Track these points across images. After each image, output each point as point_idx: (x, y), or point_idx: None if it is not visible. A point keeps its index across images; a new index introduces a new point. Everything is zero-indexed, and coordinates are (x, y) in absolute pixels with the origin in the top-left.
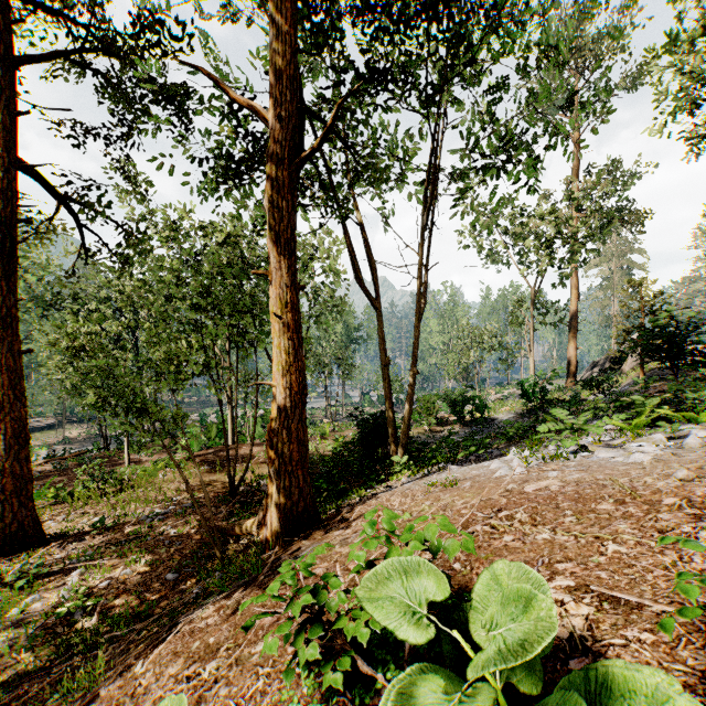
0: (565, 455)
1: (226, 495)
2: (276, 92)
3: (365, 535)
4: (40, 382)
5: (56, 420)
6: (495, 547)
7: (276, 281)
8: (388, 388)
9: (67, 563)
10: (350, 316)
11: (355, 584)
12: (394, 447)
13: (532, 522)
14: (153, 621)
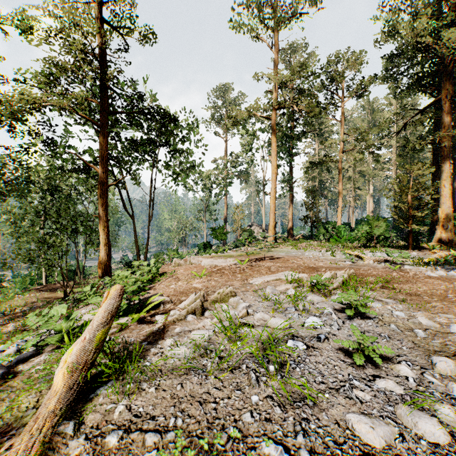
0: None
1: (62, 299)
2: (102, 164)
3: None
4: None
5: None
6: None
7: (102, 219)
8: (138, 250)
9: (1, 324)
10: None
11: None
12: None
13: None
14: None
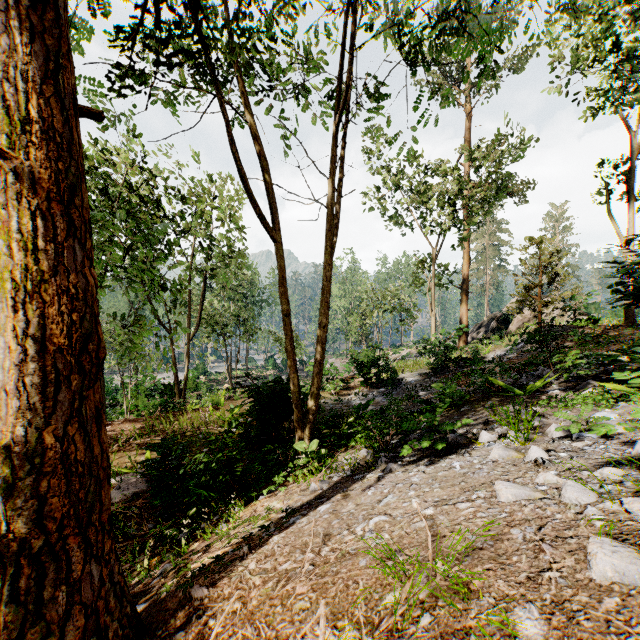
0: None
1: None
2: None
3: None
4: None
5: None
6: None
7: None
8: (291, 347)
9: None
10: (253, 278)
11: None
12: (299, 425)
13: None
14: None
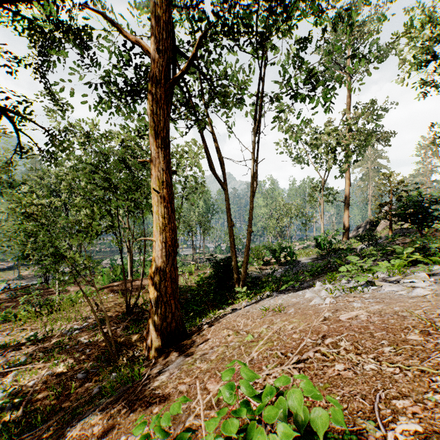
0: (360, 288)
1: (124, 315)
2: (155, 31)
3: (219, 353)
4: (2, 238)
5: (14, 264)
6: (330, 376)
7: (155, 166)
8: (233, 242)
9: (6, 367)
10: (208, 196)
11: (212, 405)
12: (237, 281)
13: (355, 350)
14: (60, 418)
